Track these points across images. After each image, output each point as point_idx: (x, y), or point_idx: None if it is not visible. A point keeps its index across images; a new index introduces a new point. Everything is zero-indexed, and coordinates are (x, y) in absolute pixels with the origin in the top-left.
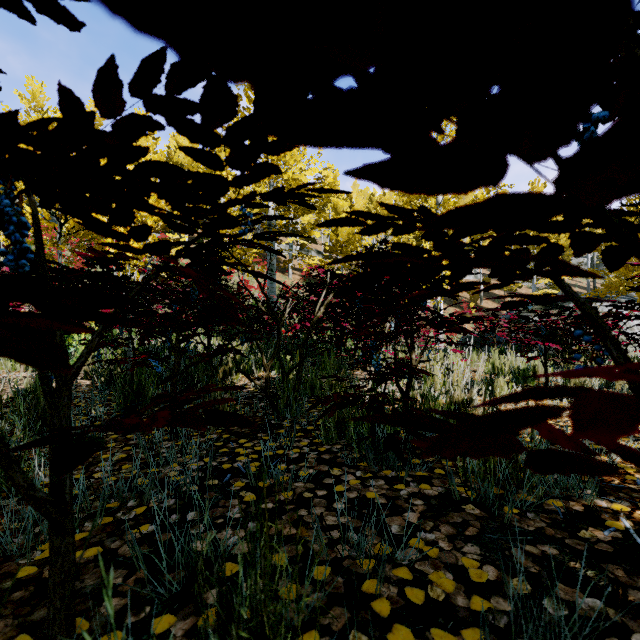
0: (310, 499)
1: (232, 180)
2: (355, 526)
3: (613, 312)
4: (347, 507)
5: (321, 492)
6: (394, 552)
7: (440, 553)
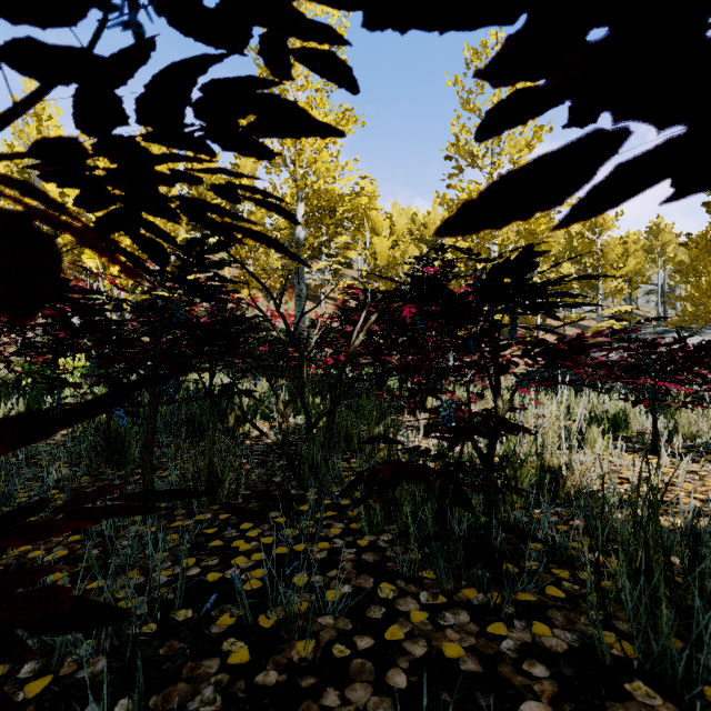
0: (344, 660)
1: None
2: None
3: None
4: (412, 684)
5: (363, 641)
6: None
7: None
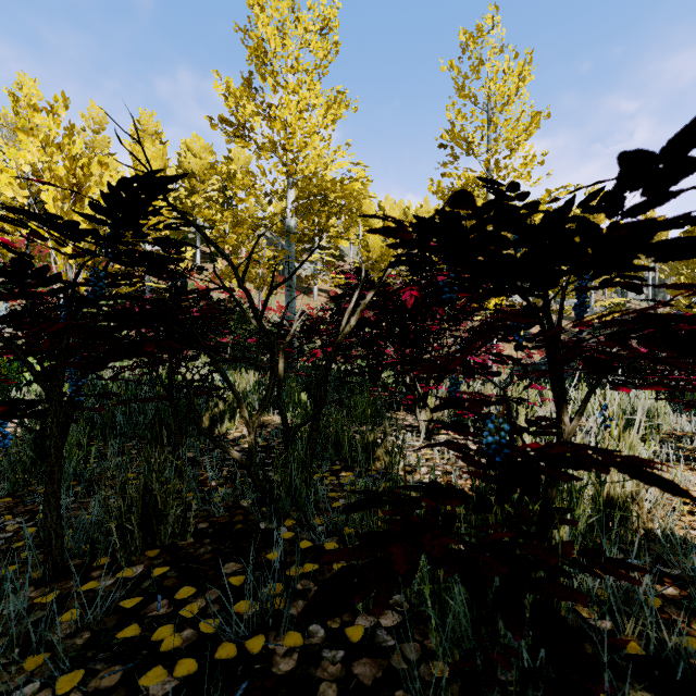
0: None
1: None
2: None
3: None
4: None
5: None
6: None
7: None
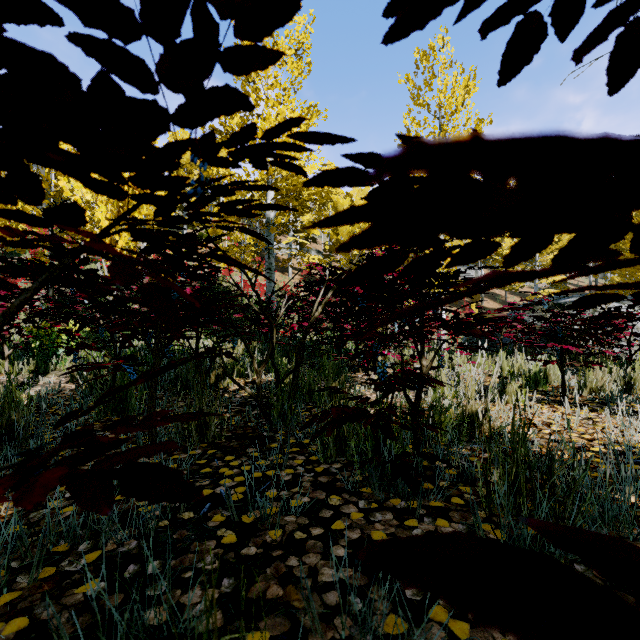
0: (303, 541)
1: (176, 113)
2: (358, 584)
3: (624, 312)
4: (348, 554)
5: (316, 530)
6: (411, 633)
7: (472, 632)
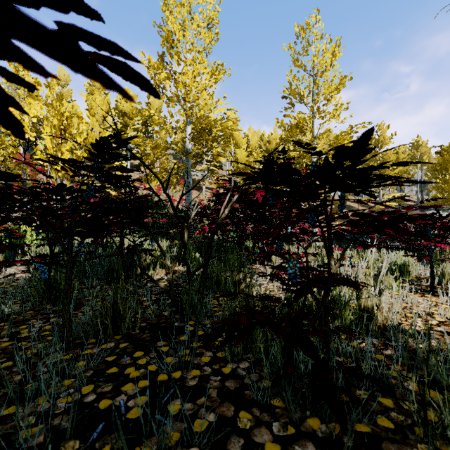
0: None
1: None
2: None
3: None
4: None
5: None
6: None
7: None
